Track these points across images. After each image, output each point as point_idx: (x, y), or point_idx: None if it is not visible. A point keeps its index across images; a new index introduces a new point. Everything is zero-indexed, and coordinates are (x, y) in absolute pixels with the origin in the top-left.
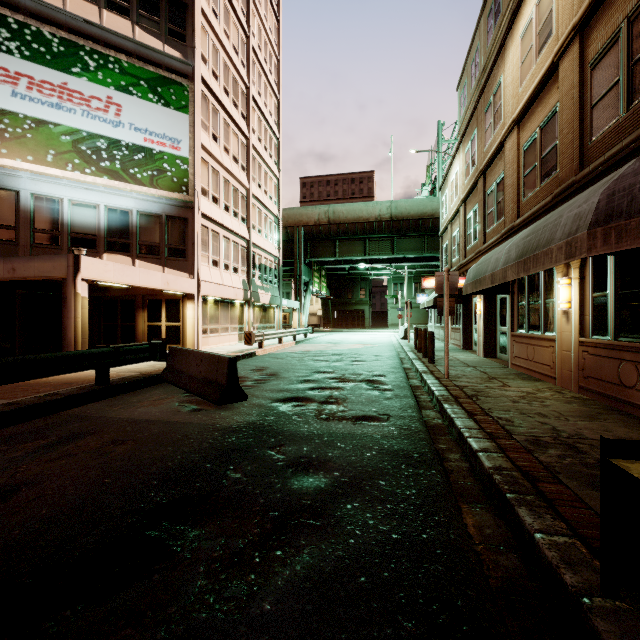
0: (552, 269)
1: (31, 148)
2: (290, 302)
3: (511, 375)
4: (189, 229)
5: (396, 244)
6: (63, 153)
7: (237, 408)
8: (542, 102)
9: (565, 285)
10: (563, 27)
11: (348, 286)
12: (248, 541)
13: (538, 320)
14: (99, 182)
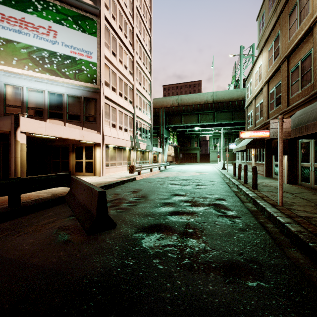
0: None
1: (3, 56)
2: (157, 148)
3: None
4: (97, 105)
5: (216, 116)
6: (22, 59)
7: (103, 240)
8: None
9: None
10: None
11: (188, 140)
12: None
13: None
14: (43, 77)
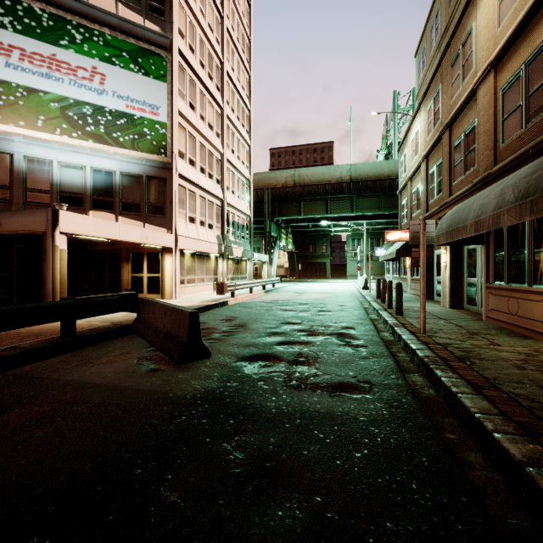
0: None
1: (23, 114)
2: (260, 255)
3: (491, 330)
4: (167, 188)
5: (355, 203)
6: (52, 119)
7: (198, 368)
8: (529, 36)
9: None
10: None
11: (311, 242)
12: None
13: (523, 271)
14: (85, 145)
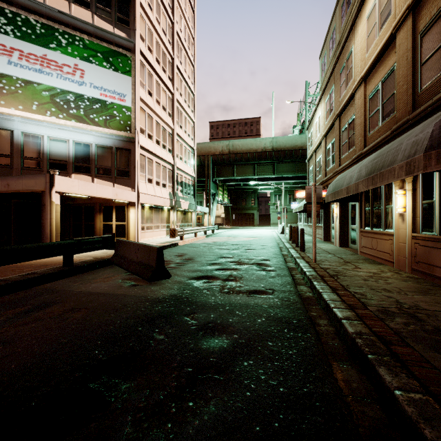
0: (391, 183)
1: (21, 100)
2: (202, 208)
3: (360, 260)
4: (131, 157)
5: (276, 167)
6: (44, 104)
7: (163, 284)
8: (383, 63)
9: (401, 195)
10: (399, 8)
11: (242, 197)
12: (167, 393)
13: (380, 220)
14: (69, 124)
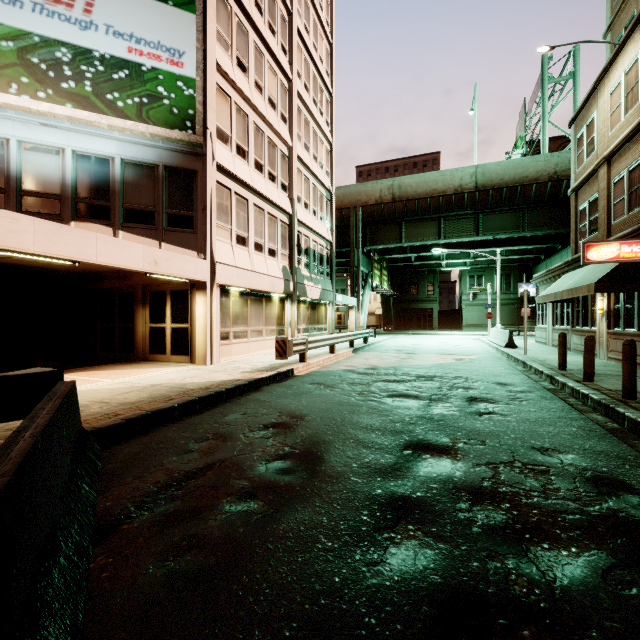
0: None
1: None
2: (345, 298)
3: None
4: (198, 187)
5: (482, 222)
6: (3, 67)
7: None
8: None
9: None
10: None
11: (412, 281)
12: None
13: None
14: (59, 112)
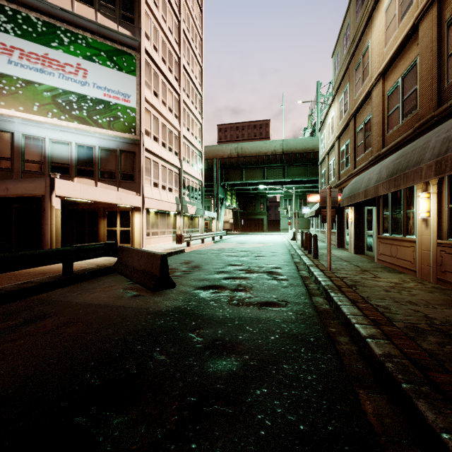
0: (412, 186)
1: (22, 101)
2: (210, 213)
3: (378, 268)
4: (136, 160)
5: (286, 171)
6: (45, 105)
7: (167, 294)
8: (403, 57)
9: (425, 198)
10: None
11: (251, 202)
12: (166, 431)
13: (400, 226)
14: (71, 126)
